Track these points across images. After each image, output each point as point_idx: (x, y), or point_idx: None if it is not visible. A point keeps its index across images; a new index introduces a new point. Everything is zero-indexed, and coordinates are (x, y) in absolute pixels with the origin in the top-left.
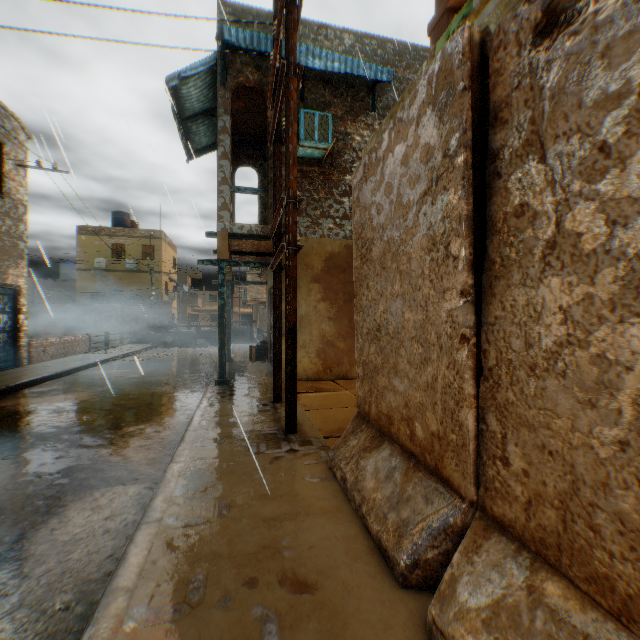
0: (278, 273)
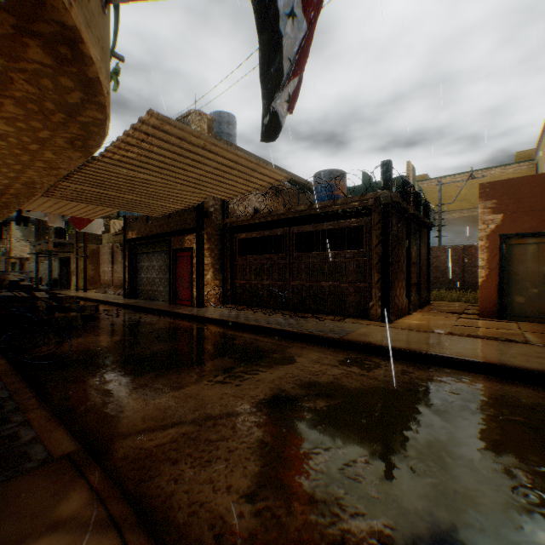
0: (79, 258)
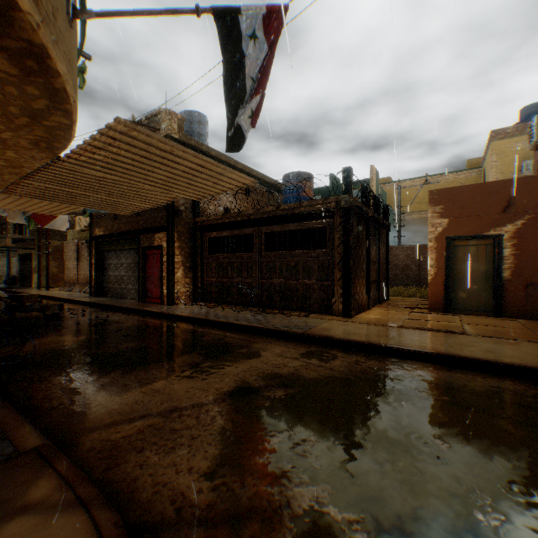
0: (41, 254)
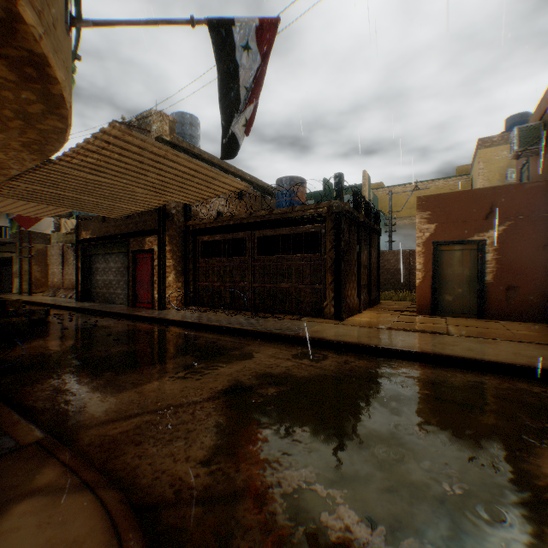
0: (23, 258)
